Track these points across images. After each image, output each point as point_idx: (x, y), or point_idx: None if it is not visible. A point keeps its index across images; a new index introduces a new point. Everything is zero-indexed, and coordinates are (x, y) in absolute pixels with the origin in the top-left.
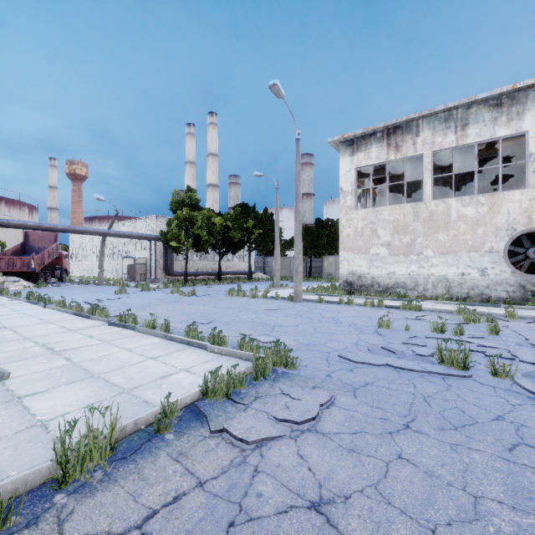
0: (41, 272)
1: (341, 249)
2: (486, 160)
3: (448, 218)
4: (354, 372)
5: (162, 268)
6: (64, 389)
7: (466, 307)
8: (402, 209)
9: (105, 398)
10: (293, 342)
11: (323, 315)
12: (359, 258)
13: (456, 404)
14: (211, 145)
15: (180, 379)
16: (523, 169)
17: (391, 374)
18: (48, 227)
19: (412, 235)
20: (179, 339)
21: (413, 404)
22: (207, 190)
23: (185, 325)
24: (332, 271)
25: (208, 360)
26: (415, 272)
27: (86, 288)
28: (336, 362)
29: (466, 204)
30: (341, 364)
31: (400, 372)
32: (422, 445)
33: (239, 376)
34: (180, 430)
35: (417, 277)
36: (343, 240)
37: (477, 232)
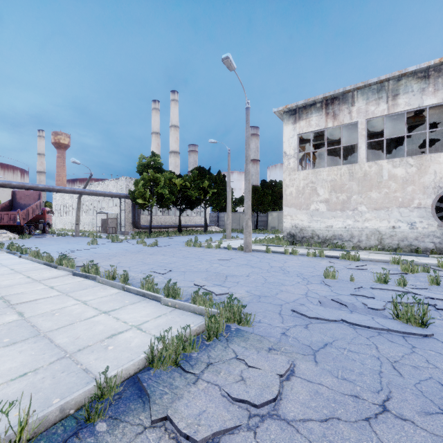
0: (26, 226)
1: (285, 205)
2: (410, 128)
3: (380, 178)
4: (310, 329)
5: (131, 222)
6: (2, 352)
7: (398, 256)
8: (339, 170)
9: (42, 365)
10: (245, 293)
11: (271, 265)
12: (301, 213)
13: (430, 373)
14: (173, 118)
15: (129, 338)
16: (441, 137)
17: (348, 332)
18: (30, 187)
19: (348, 193)
20: (135, 291)
21: (382, 373)
22: (170, 156)
23: (143, 275)
24: (275, 224)
25: (161, 315)
26: (350, 225)
27: (64, 239)
28: (289, 316)
29: (397, 165)
30: (295, 319)
31: (357, 329)
32: (412, 442)
33: (190, 338)
34: (116, 416)
35: (352, 230)
36: (286, 197)
37: (407, 190)
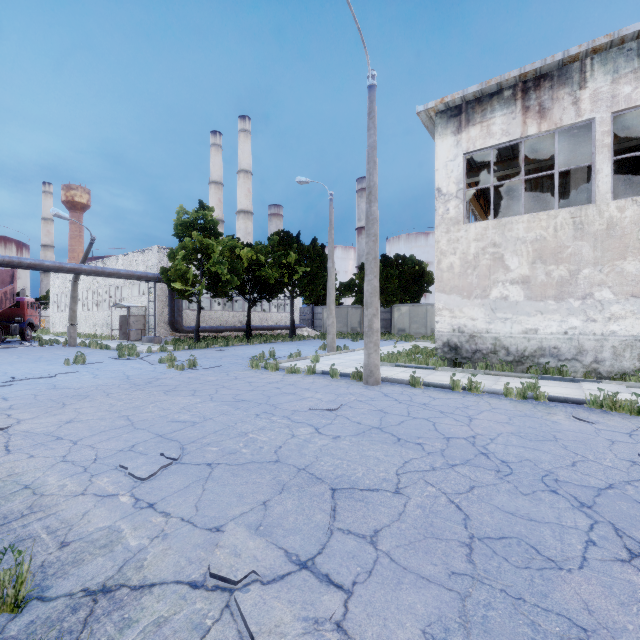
0: None
1: (439, 290)
2: None
3: None
4: None
5: (167, 322)
6: None
7: None
8: (552, 219)
9: None
10: None
11: (441, 431)
12: (471, 305)
13: None
14: (243, 159)
15: None
16: None
17: None
18: None
19: (571, 263)
20: None
21: None
22: (237, 218)
23: (78, 487)
24: (405, 325)
25: None
26: (576, 328)
27: (39, 353)
28: None
29: None
30: None
31: None
32: None
33: None
34: None
35: (582, 339)
36: (442, 275)
37: None
